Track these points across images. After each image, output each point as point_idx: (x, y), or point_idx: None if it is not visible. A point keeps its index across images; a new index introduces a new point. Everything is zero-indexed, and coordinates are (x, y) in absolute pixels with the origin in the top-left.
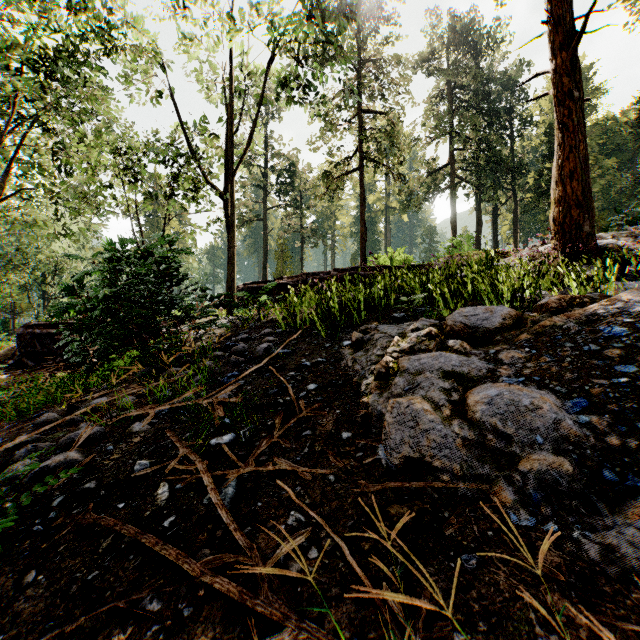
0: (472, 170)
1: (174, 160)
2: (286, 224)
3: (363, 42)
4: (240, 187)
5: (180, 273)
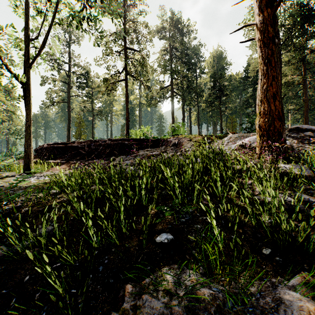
0: (181, 89)
1: None
2: (83, 106)
3: (127, 7)
4: (51, 81)
5: None
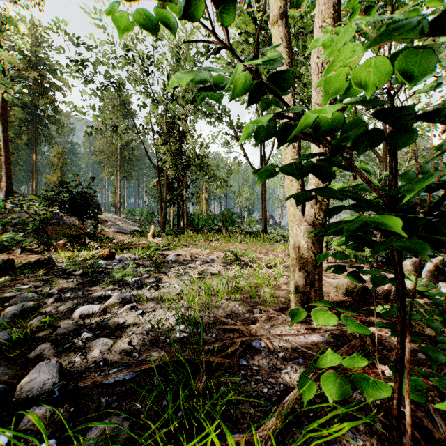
0: None
1: None
2: None
3: None
4: None
5: None
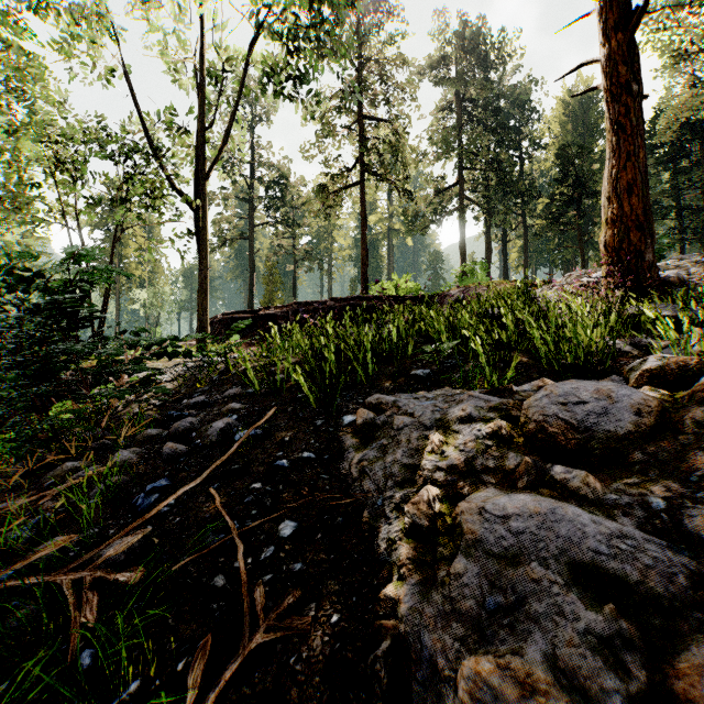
0: (482, 191)
1: (128, 157)
2: (276, 244)
3: (364, 37)
4: (221, 199)
5: (83, 309)
